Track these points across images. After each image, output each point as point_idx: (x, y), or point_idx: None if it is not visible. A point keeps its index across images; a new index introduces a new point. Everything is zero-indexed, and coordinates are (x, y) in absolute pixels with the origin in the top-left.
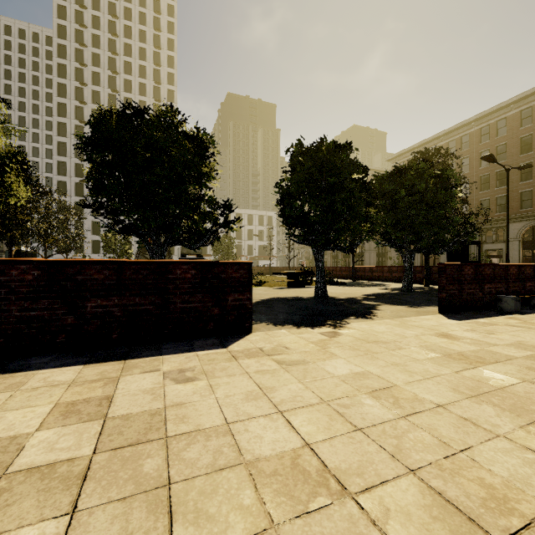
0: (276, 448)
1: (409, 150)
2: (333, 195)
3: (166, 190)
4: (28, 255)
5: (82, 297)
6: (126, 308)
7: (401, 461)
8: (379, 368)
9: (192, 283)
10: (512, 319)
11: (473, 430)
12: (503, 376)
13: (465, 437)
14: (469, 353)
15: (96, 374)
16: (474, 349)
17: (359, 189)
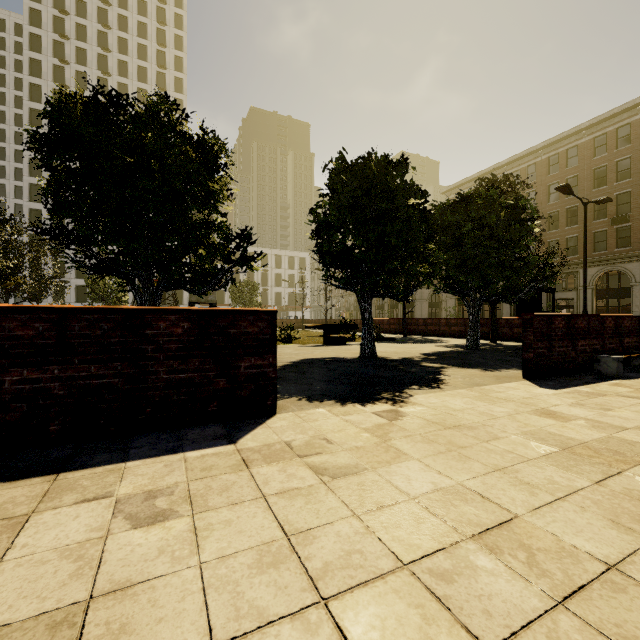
0: None
1: (467, 181)
2: (385, 225)
3: (159, 212)
4: None
5: None
6: (74, 383)
7: None
8: (478, 478)
9: (184, 343)
10: (620, 387)
11: None
12: None
13: None
14: (596, 444)
15: None
16: (599, 436)
17: (418, 218)
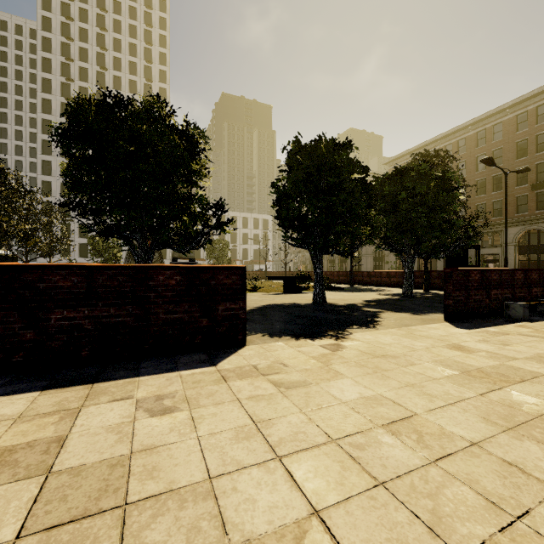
0: (274, 520)
1: (406, 153)
2: (333, 196)
3: (153, 188)
4: (8, 259)
5: (44, 308)
6: (98, 321)
7: (444, 538)
8: (393, 390)
9: (177, 291)
10: (523, 328)
11: (524, 482)
12: (536, 399)
13: (517, 494)
14: (489, 369)
15: (53, 403)
16: (493, 363)
17: (360, 189)
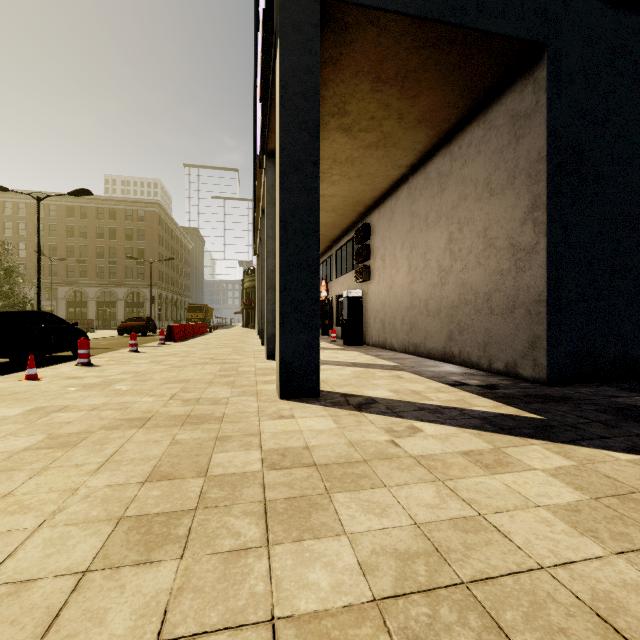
0: None
1: None
2: None
3: None
4: None
5: None
6: None
7: None
8: None
9: None
10: None
11: None
12: None
13: None
14: None
15: None
16: None
17: None
